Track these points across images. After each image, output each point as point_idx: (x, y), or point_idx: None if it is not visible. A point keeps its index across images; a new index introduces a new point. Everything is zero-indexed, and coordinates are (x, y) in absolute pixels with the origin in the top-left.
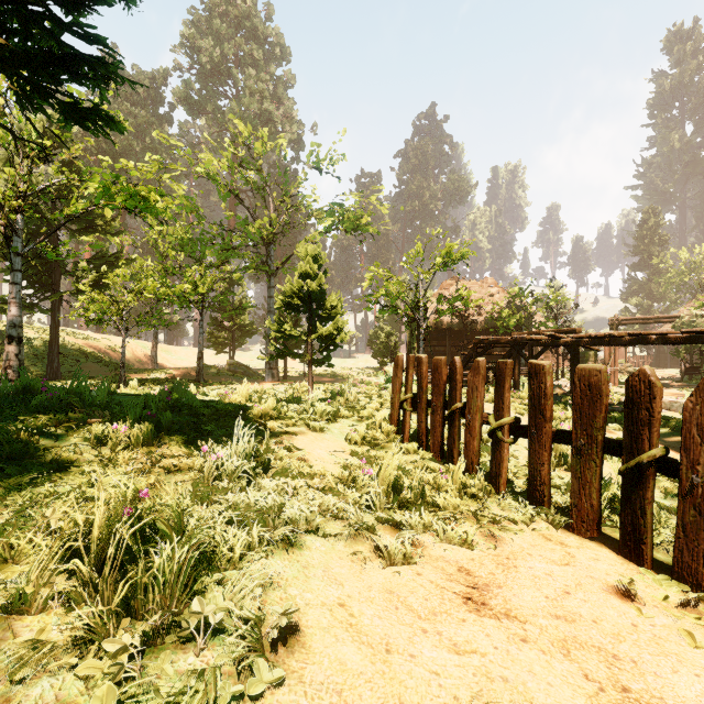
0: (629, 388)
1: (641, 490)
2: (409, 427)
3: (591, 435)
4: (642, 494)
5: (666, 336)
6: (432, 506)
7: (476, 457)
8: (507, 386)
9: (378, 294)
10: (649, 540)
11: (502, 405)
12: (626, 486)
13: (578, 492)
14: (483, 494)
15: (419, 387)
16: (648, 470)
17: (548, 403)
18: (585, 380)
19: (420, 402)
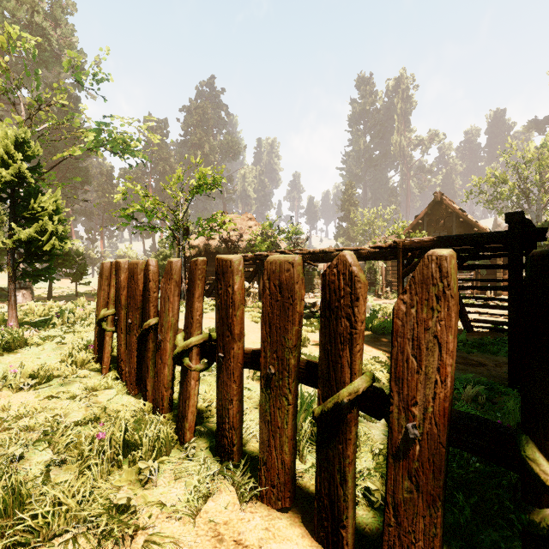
0: (326, 286)
1: (341, 443)
2: (111, 351)
3: (282, 358)
4: (342, 450)
5: (360, 251)
6: (35, 516)
7: (168, 389)
8: (198, 293)
9: (131, 208)
10: (351, 520)
11: (190, 319)
12: (323, 436)
13: (267, 442)
14: (157, 452)
15: (118, 301)
16: (349, 412)
17: (236, 313)
18: (276, 277)
19: (119, 319)
